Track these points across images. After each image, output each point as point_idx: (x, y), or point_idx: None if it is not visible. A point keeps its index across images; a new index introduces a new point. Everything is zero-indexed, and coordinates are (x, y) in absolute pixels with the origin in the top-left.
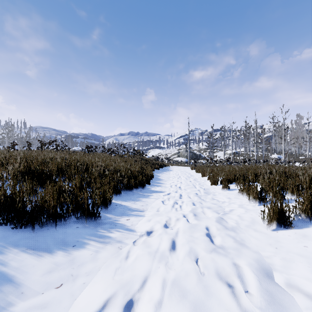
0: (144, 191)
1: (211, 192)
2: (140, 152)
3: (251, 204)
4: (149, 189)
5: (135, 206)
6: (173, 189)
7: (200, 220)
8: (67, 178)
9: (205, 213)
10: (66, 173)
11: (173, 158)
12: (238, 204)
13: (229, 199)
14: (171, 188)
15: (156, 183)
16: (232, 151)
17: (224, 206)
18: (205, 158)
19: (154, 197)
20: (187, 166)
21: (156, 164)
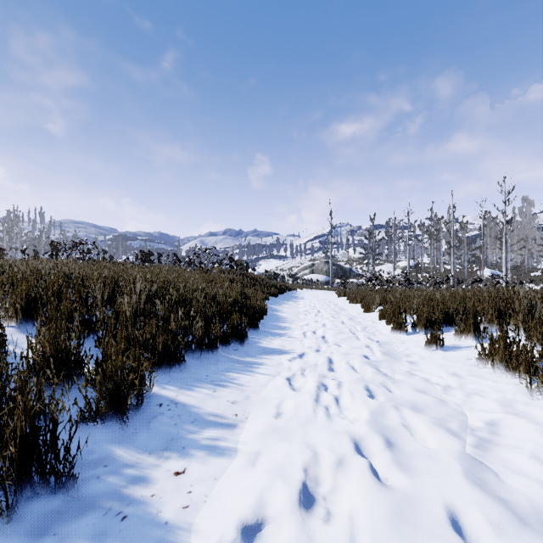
0: (243, 352)
1: (401, 355)
2: (242, 265)
3: (538, 404)
4: (257, 344)
5: (214, 407)
6: (311, 346)
7: (420, 483)
8: (44, 324)
9: (422, 439)
10: (41, 313)
11: (302, 276)
12: (496, 399)
13: (457, 377)
14: (305, 343)
15: (272, 327)
16: (408, 263)
17: (455, 404)
18: (365, 275)
19: (268, 370)
20: (329, 290)
21: (272, 287)
